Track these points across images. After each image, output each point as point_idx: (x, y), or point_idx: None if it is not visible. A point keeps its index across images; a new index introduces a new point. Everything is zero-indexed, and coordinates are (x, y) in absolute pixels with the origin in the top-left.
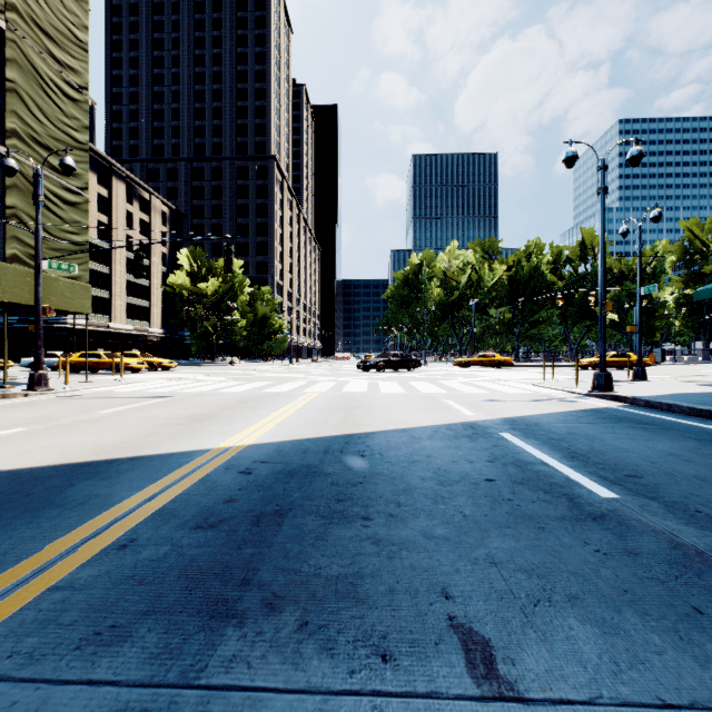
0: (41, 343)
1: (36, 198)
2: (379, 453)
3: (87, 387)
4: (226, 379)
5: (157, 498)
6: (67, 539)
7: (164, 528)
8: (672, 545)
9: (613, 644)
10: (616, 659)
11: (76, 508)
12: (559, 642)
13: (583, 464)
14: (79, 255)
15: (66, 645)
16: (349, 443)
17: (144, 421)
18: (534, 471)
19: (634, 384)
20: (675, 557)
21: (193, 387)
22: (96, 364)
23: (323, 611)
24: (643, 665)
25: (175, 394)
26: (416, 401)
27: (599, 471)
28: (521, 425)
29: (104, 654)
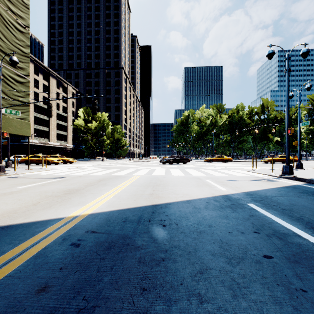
0: (1, 150)
1: None
2: (175, 222)
3: (26, 172)
4: (97, 168)
5: None
6: None
7: None
8: None
9: None
10: None
11: None
12: None
13: None
14: (24, 107)
15: None
16: (155, 212)
17: (38, 193)
18: (296, 244)
19: (299, 171)
20: None
21: (78, 172)
22: (38, 160)
23: None
24: None
25: (67, 176)
26: (191, 180)
27: None
28: (257, 198)
29: None
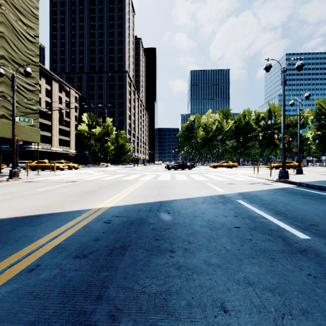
0: (15, 156)
1: (12, 87)
2: (177, 211)
3: (37, 177)
4: (103, 173)
5: (57, 238)
6: (0, 264)
7: (57, 258)
8: None
9: None
10: None
11: (12, 244)
12: None
13: (285, 218)
14: (34, 115)
15: None
16: (162, 206)
17: (60, 194)
18: (260, 222)
19: (297, 176)
20: None
21: (87, 177)
22: (43, 166)
23: (146, 322)
24: None
25: (78, 180)
26: (194, 184)
27: (294, 222)
28: (247, 196)
29: None
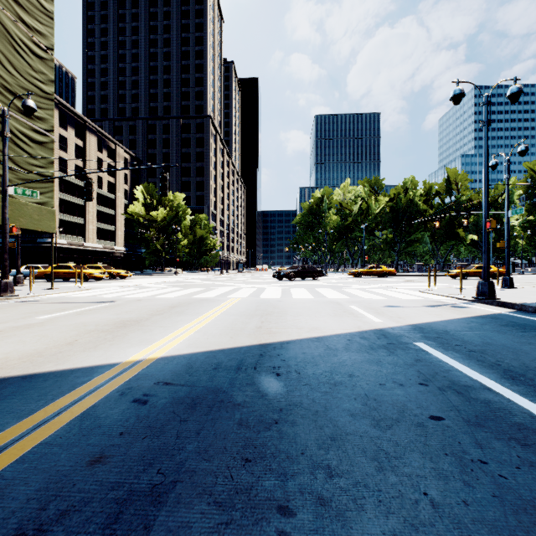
0: (7, 256)
1: (2, 134)
2: (296, 370)
3: (48, 293)
4: (167, 286)
5: (2, 454)
6: None
7: None
8: None
9: None
10: None
11: None
12: None
13: (533, 389)
14: (45, 185)
15: None
16: (264, 355)
17: (73, 327)
18: (482, 401)
19: (506, 291)
20: None
21: (136, 293)
22: (67, 274)
23: None
24: None
25: (118, 299)
26: (324, 306)
27: None
28: (431, 333)
29: None
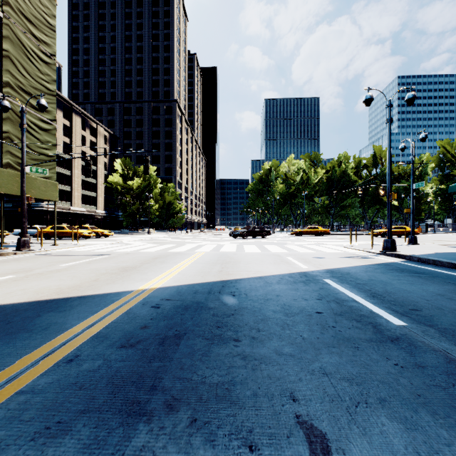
0: (25, 220)
1: (21, 126)
2: (245, 293)
3: (55, 248)
4: (145, 243)
5: (95, 325)
6: (32, 355)
7: (99, 347)
8: (447, 360)
9: (414, 437)
10: (418, 449)
11: (40, 333)
12: (375, 436)
13: (381, 301)
14: (50, 163)
15: (24, 437)
16: (225, 286)
17: (90, 271)
18: (348, 306)
19: (409, 246)
20: (451, 370)
21: (123, 248)
22: (61, 233)
23: (207, 410)
24: (438, 455)
25: (111, 253)
26: (268, 257)
27: (392, 306)
28: (337, 274)
29: (50, 445)
